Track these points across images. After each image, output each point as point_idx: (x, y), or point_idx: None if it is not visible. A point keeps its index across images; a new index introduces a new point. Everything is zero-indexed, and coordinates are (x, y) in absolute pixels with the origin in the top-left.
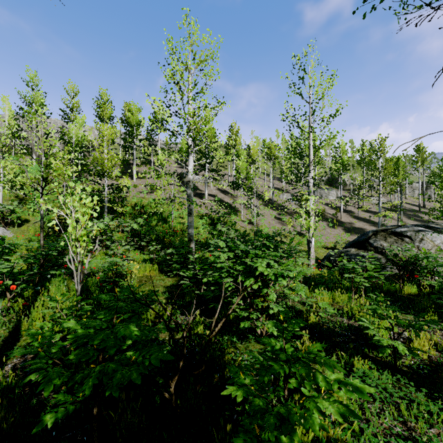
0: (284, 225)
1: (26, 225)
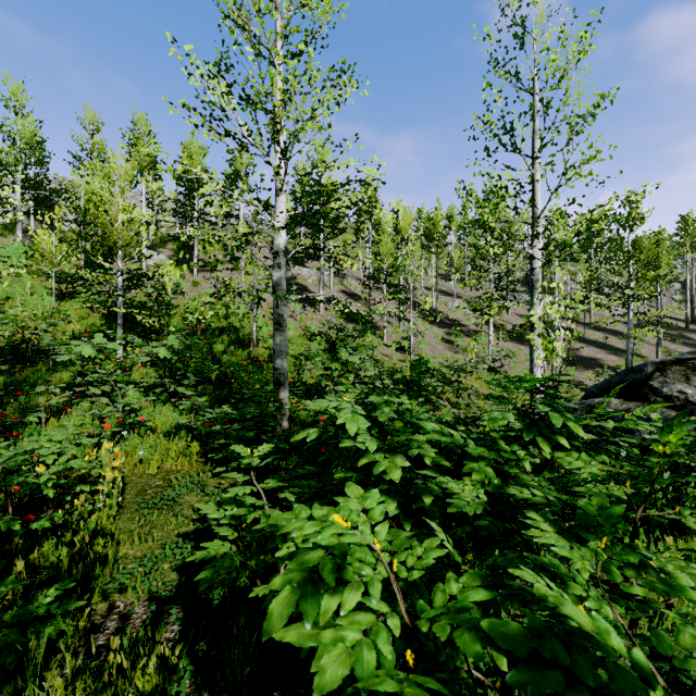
0: (460, 354)
1: None
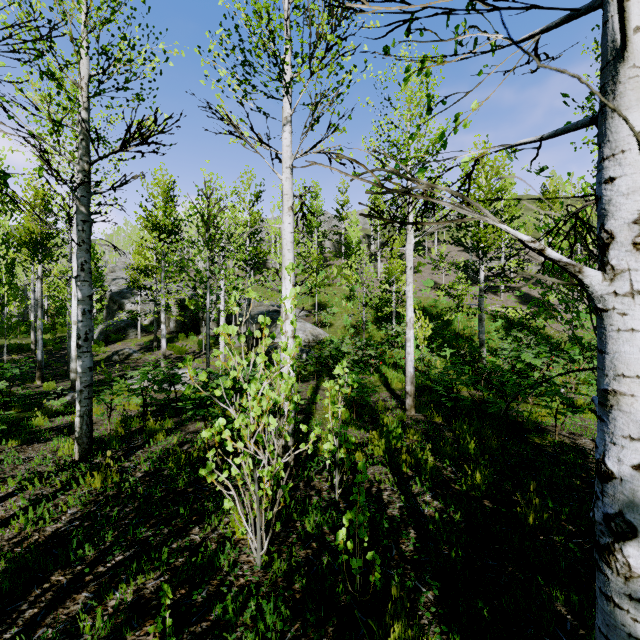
0: None
1: (332, 328)
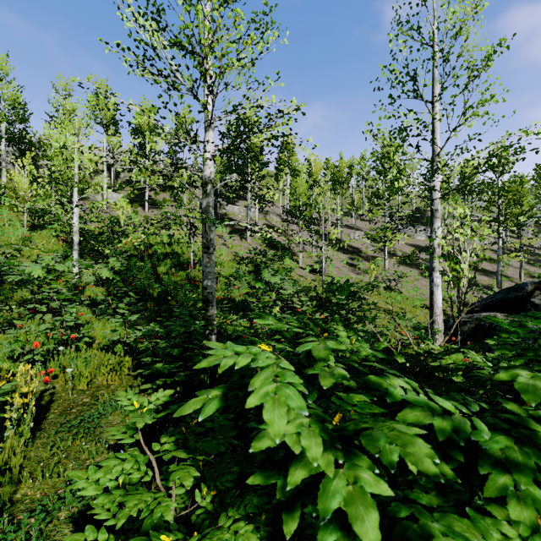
0: (361, 275)
1: None
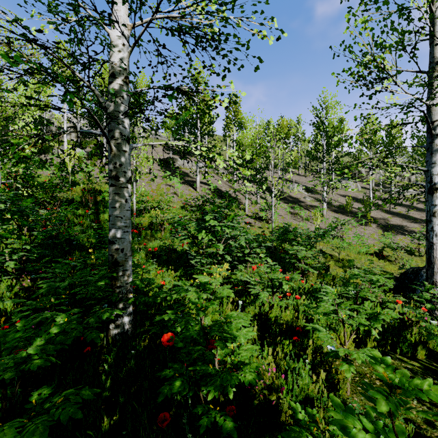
0: (303, 222)
1: None
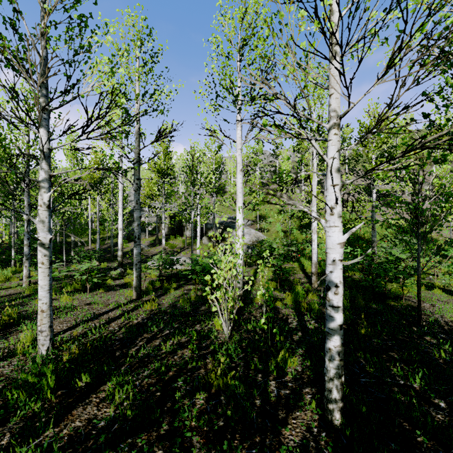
0: None
1: (269, 232)
